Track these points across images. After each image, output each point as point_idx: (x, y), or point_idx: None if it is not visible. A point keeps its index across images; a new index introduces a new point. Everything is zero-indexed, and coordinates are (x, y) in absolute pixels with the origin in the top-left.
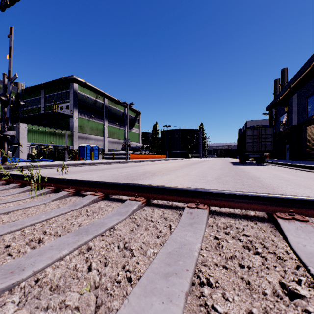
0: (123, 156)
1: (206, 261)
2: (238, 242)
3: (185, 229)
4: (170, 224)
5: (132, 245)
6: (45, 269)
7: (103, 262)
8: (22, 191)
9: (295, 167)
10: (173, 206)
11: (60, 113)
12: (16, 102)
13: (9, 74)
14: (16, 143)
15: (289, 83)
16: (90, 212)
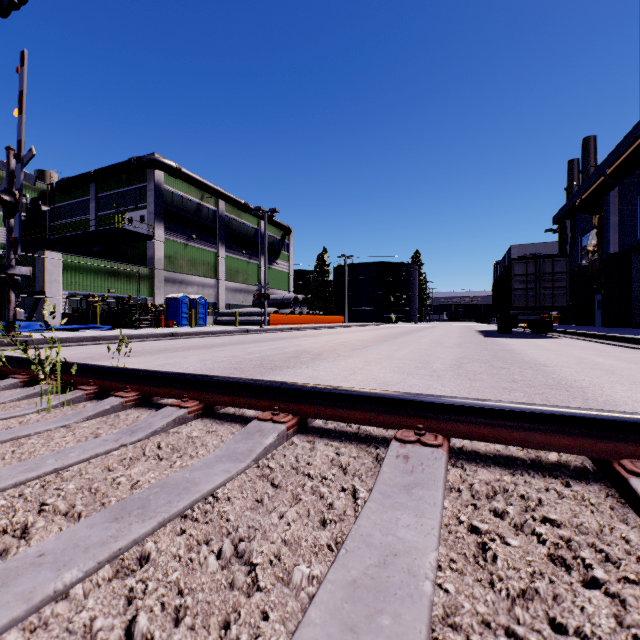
0: (257, 318)
1: (457, 611)
2: (535, 543)
3: (393, 502)
4: (353, 487)
5: (254, 551)
6: (2, 636)
7: (171, 610)
8: (26, 396)
9: (619, 342)
10: (361, 435)
11: (128, 230)
12: (33, 206)
13: (18, 148)
14: (39, 293)
15: (602, 165)
16: (165, 449)
